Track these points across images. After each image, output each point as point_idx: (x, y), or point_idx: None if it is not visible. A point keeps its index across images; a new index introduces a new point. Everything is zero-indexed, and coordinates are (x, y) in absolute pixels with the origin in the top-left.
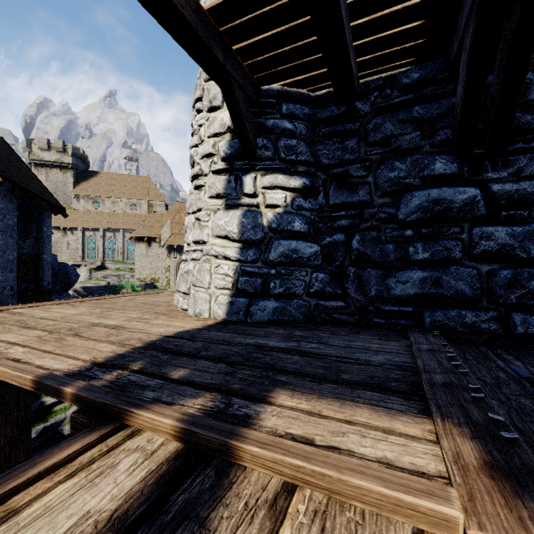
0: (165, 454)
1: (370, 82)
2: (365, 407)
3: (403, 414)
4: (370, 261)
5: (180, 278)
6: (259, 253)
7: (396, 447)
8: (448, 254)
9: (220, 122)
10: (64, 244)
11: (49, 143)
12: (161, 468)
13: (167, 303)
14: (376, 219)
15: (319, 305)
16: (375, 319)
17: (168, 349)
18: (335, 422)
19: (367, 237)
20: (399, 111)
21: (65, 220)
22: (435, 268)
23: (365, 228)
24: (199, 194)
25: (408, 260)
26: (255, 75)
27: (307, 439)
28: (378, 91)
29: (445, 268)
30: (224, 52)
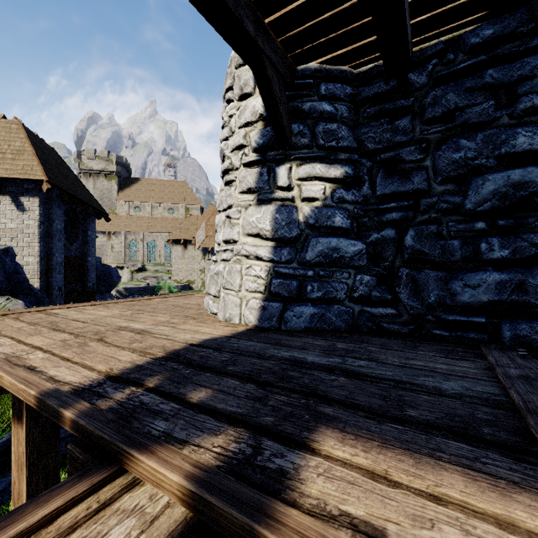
0: (169, 524)
1: (427, 48)
2: (454, 470)
3: (519, 489)
4: (427, 261)
5: (210, 280)
6: (295, 252)
7: None
8: (536, 252)
9: (252, 110)
10: (109, 247)
11: (96, 154)
12: None
13: (198, 306)
14: (436, 210)
15: (364, 312)
16: (435, 330)
17: (191, 360)
18: (414, 496)
19: (424, 232)
20: (465, 78)
21: (110, 225)
22: (516, 269)
23: (421, 221)
24: (230, 190)
25: (479, 259)
26: (290, 53)
27: (374, 528)
28: (437, 58)
29: (531, 269)
30: (255, 25)
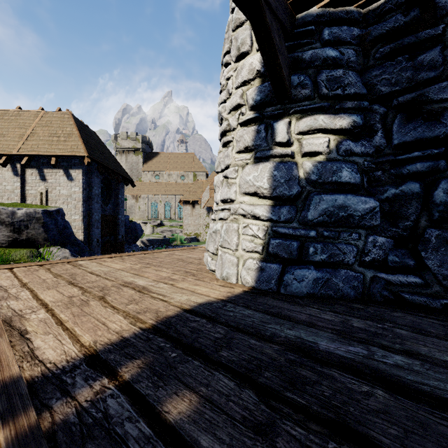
0: None
1: None
2: None
3: None
4: None
5: (209, 237)
6: (295, 211)
7: None
8: None
9: (249, 67)
10: (137, 207)
11: (128, 135)
12: None
13: (199, 260)
14: None
15: (377, 279)
16: None
17: (181, 335)
18: None
19: None
20: None
21: (137, 190)
22: None
23: None
24: (227, 151)
25: None
26: None
27: None
28: None
29: None
30: None
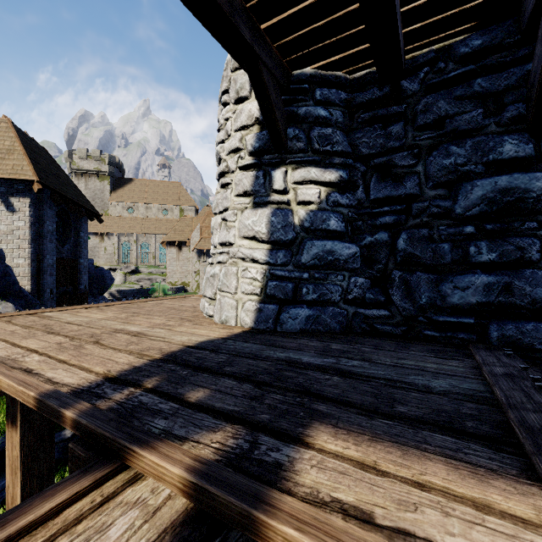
0: (171, 514)
1: (419, 56)
2: (438, 460)
3: (496, 475)
4: (419, 264)
5: (206, 282)
6: (290, 255)
7: (503, 540)
8: (521, 255)
9: (248, 113)
10: (102, 249)
11: (88, 153)
12: (163, 539)
13: (193, 308)
14: (427, 214)
15: (358, 314)
16: (427, 331)
17: (188, 362)
18: (400, 484)
19: (416, 235)
20: (455, 86)
21: (102, 226)
22: (503, 271)
23: (413, 225)
24: (226, 193)
25: (468, 262)
26: (286, 58)
27: (363, 512)
28: (428, 66)
29: (517, 271)
30: (252, 31)
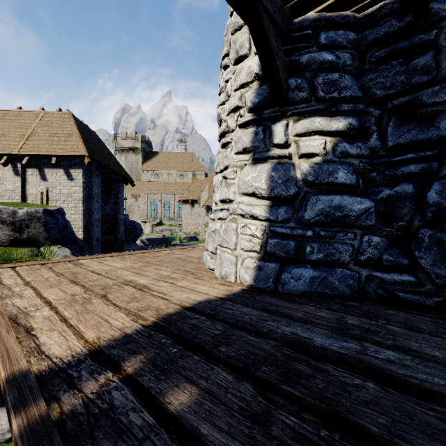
0: None
1: None
2: None
3: None
4: None
5: (208, 237)
6: (292, 211)
7: None
8: None
9: (247, 70)
10: (136, 206)
11: (127, 135)
12: None
13: (198, 259)
14: None
15: (372, 277)
16: None
17: (181, 331)
18: None
19: None
20: None
21: (137, 189)
22: None
23: None
24: (226, 152)
25: None
26: (287, 4)
27: None
28: None
29: None
30: None
